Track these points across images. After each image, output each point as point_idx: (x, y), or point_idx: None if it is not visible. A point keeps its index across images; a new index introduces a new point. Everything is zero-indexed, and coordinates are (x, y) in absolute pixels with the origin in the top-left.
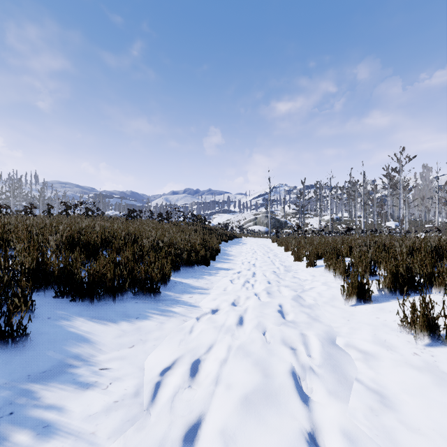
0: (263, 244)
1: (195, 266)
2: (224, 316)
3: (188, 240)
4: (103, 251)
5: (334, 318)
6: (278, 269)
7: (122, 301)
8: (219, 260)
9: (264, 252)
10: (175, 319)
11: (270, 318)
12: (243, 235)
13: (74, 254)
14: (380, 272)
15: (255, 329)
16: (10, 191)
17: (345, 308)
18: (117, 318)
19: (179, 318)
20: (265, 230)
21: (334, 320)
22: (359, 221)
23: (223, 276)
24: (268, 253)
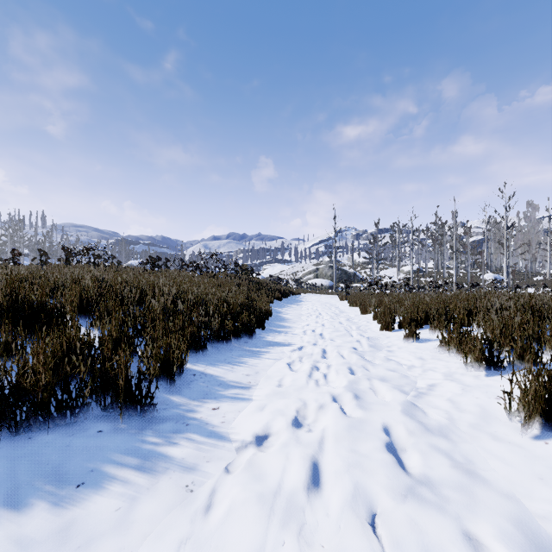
0: (329, 302)
1: (233, 340)
2: (277, 474)
3: (224, 299)
4: (83, 318)
5: (520, 478)
6: (360, 346)
7: (71, 428)
8: (270, 329)
9: (332, 315)
10: (168, 485)
11: (381, 482)
12: (301, 291)
13: (16, 327)
14: (545, 356)
15: (357, 534)
16: (7, 234)
17: (525, 444)
18: (30, 490)
19: (179, 479)
20: (329, 285)
21: (524, 489)
22: (448, 272)
23: (275, 359)
24: (339, 316)
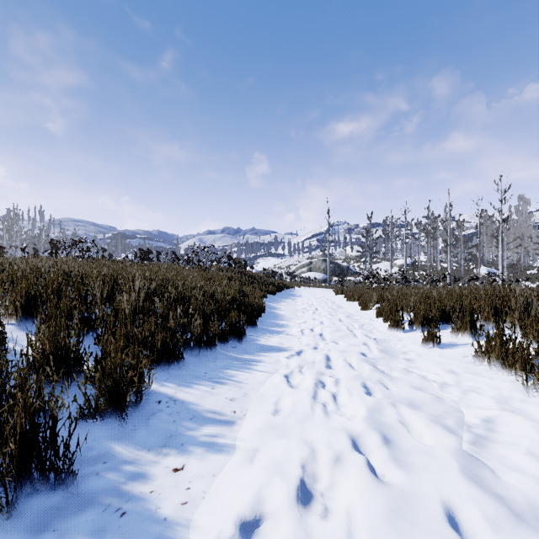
0: (324, 296)
1: (219, 344)
2: None
3: (212, 295)
4: (30, 320)
5: None
6: (371, 352)
7: None
8: (263, 328)
9: (331, 311)
10: None
11: None
12: (295, 284)
13: None
14: None
15: None
16: (3, 228)
17: None
18: None
19: None
20: (323, 278)
21: None
22: (440, 266)
23: (269, 372)
24: (337, 312)
